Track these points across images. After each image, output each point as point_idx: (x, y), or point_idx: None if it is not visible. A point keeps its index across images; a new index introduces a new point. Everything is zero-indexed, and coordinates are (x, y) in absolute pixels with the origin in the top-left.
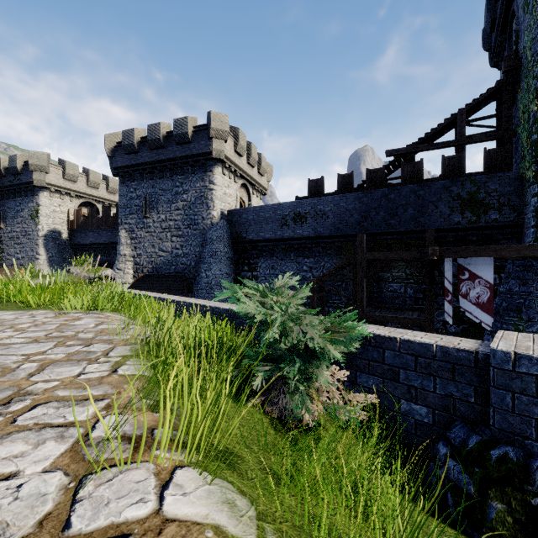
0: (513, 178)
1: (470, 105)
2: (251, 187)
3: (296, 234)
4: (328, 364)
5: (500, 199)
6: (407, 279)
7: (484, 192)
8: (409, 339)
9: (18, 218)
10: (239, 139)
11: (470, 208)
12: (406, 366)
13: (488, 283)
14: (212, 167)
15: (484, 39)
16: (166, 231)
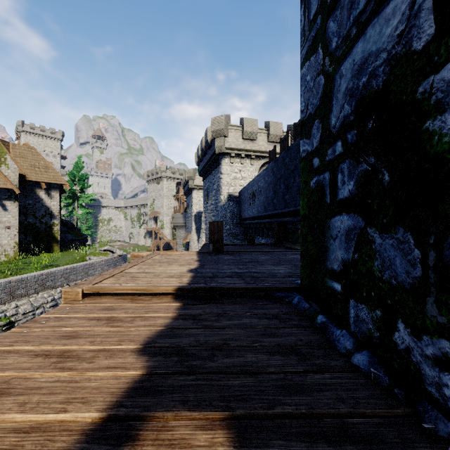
0: None
1: None
2: None
3: (252, 213)
4: None
5: None
6: None
7: None
8: None
9: (190, 206)
10: (243, 128)
11: None
12: None
13: None
14: (221, 160)
15: None
16: (211, 212)
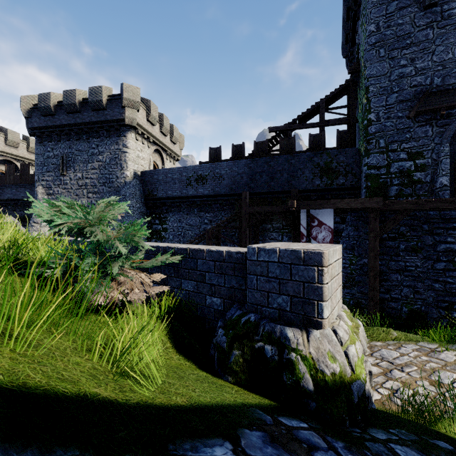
0: (354, 153)
1: (328, 96)
2: (165, 153)
3: (198, 192)
4: (122, 260)
5: (346, 168)
6: (283, 229)
7: (336, 162)
8: (211, 249)
9: None
10: (151, 110)
11: (326, 174)
12: (209, 269)
13: (330, 228)
14: (125, 133)
15: (343, 49)
16: (83, 188)
